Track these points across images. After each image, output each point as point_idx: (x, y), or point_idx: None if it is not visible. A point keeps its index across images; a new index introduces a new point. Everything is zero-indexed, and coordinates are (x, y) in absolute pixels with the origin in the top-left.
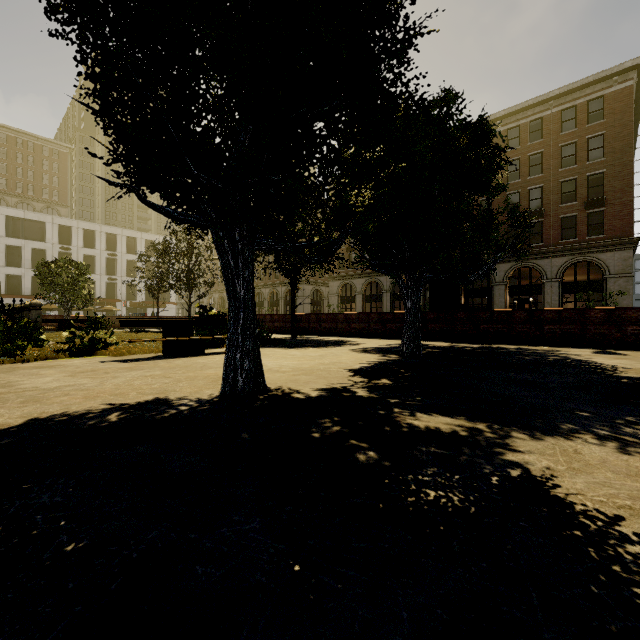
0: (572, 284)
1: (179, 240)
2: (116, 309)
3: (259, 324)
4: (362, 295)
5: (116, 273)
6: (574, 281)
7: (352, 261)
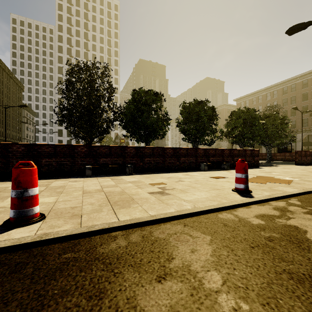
0: None
1: None
2: None
3: None
4: None
5: None
6: None
7: None
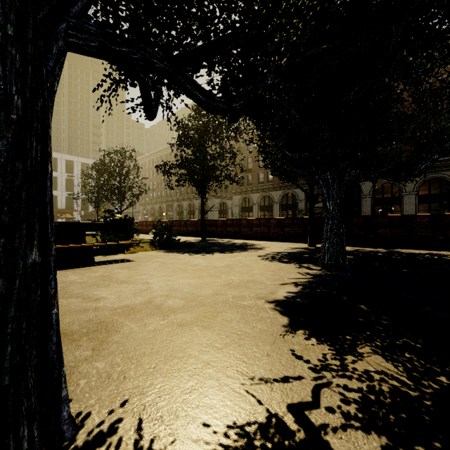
0: (426, 196)
1: (112, 160)
2: (72, 217)
3: (168, 228)
4: (257, 206)
5: (73, 190)
6: (428, 194)
7: (250, 180)
